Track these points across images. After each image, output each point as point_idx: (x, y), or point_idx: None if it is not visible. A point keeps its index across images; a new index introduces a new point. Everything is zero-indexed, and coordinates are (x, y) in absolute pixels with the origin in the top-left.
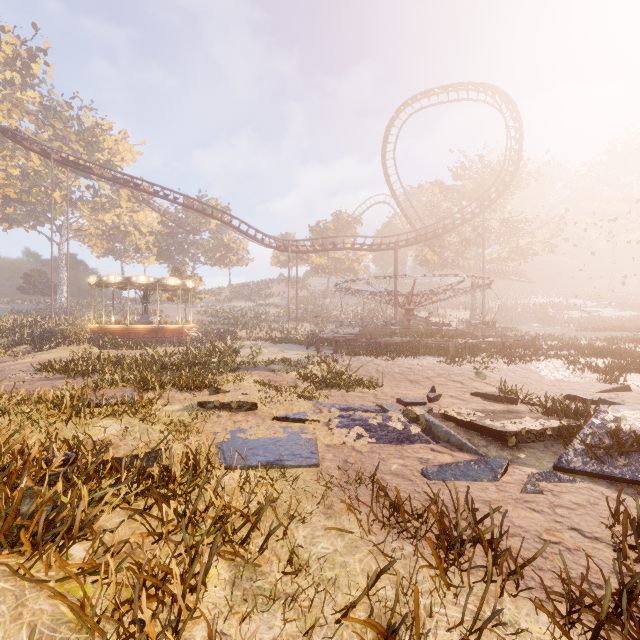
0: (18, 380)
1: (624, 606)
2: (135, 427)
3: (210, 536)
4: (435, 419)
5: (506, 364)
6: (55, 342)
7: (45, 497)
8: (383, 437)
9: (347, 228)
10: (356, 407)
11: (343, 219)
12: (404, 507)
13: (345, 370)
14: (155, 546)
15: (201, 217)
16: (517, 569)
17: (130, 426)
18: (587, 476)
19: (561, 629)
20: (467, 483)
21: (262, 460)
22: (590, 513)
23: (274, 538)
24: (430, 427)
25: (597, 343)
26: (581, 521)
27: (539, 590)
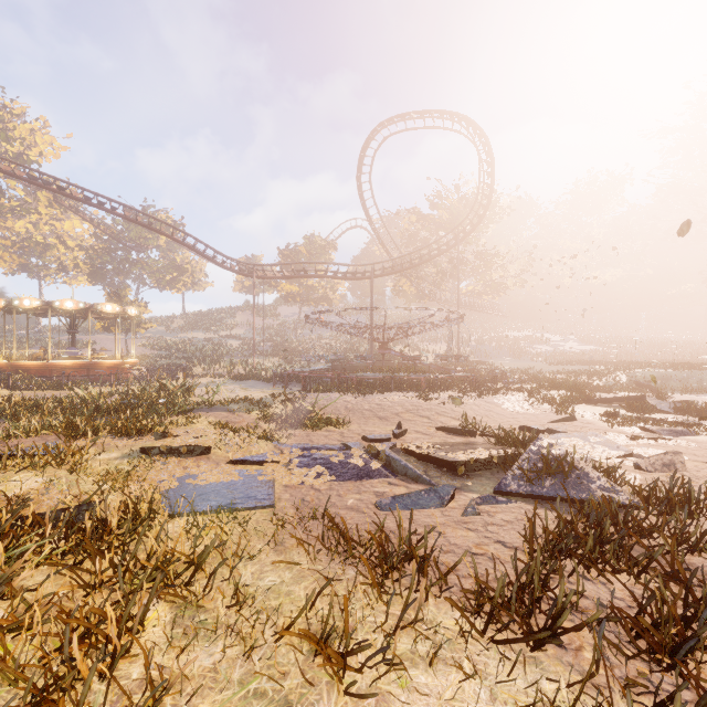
0: None
1: (514, 592)
2: (61, 479)
3: (151, 583)
4: (395, 454)
5: (473, 398)
6: None
7: None
8: (343, 474)
9: (321, 253)
10: (319, 446)
11: (316, 243)
12: (353, 537)
13: (312, 408)
14: (87, 599)
15: (147, 231)
16: (442, 578)
17: (55, 478)
18: (521, 497)
19: (465, 617)
20: (416, 511)
21: (213, 505)
22: (515, 528)
23: (221, 578)
24: (390, 462)
25: (558, 376)
26: (506, 535)
27: (459, 593)
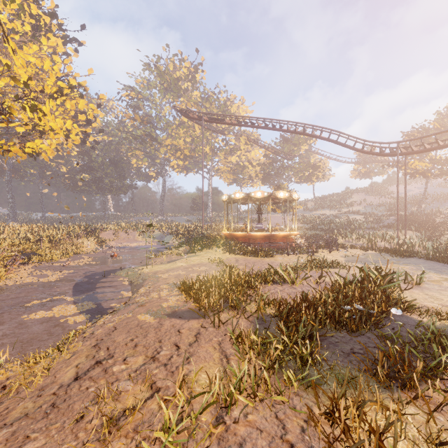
0: (154, 309)
1: None
2: None
3: None
4: None
5: None
6: (202, 245)
7: None
8: None
9: None
10: None
11: None
12: None
13: None
14: None
15: (293, 146)
16: None
17: None
18: None
19: None
20: None
21: None
22: None
23: None
24: None
25: None
26: None
27: None
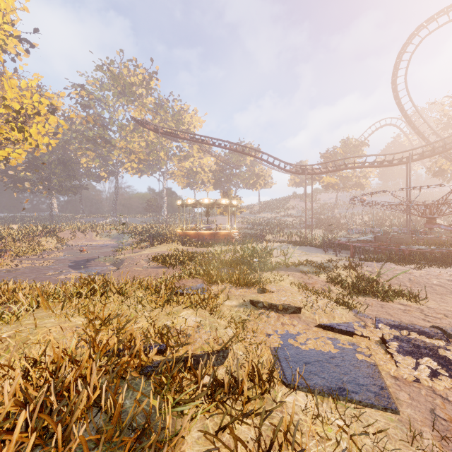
0: (140, 266)
1: None
2: (206, 320)
3: None
4: None
5: None
6: (160, 241)
7: (138, 409)
8: None
9: (354, 151)
10: (408, 326)
11: (350, 144)
12: None
13: (375, 278)
14: None
15: (240, 157)
16: None
17: (202, 319)
18: None
19: None
20: None
21: (323, 384)
22: None
23: None
24: None
25: None
26: None
27: None
